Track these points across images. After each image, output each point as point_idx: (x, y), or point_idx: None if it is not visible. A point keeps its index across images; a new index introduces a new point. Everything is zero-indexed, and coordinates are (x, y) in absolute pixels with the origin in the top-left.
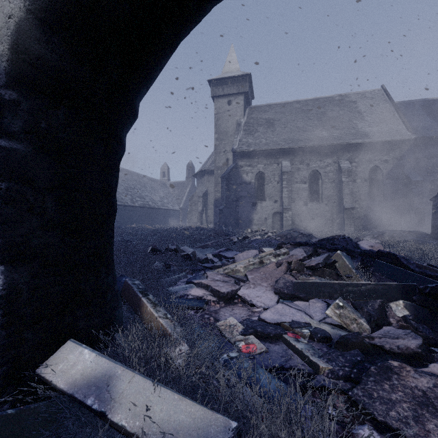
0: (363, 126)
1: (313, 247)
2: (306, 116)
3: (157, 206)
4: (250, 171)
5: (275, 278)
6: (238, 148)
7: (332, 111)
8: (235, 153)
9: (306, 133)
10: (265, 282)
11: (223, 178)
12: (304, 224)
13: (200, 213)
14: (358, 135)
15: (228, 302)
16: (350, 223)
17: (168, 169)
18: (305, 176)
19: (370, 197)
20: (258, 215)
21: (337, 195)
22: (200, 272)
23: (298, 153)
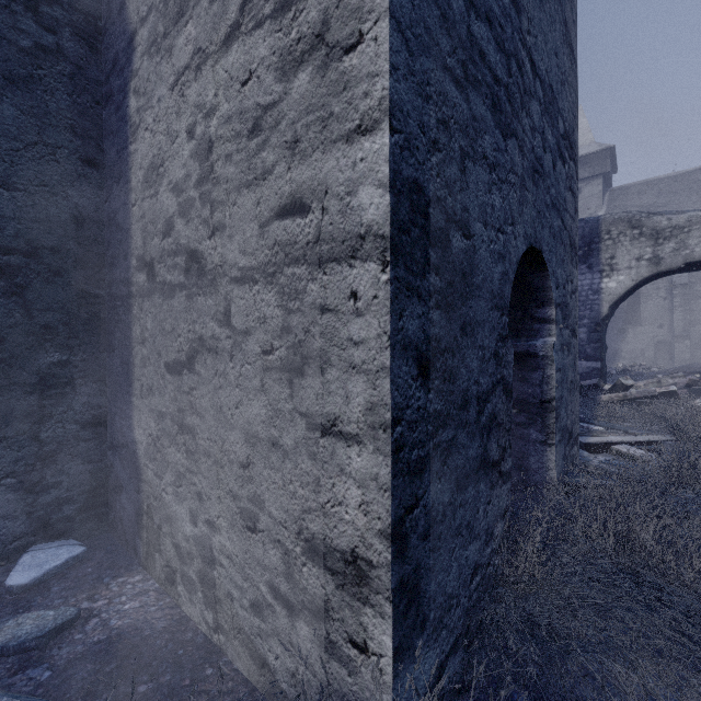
0: None
1: None
2: None
3: None
4: None
5: None
6: None
7: None
8: None
9: None
10: None
11: None
12: None
13: None
14: None
15: None
16: None
17: None
18: None
19: None
20: (629, 345)
21: None
22: None
23: None
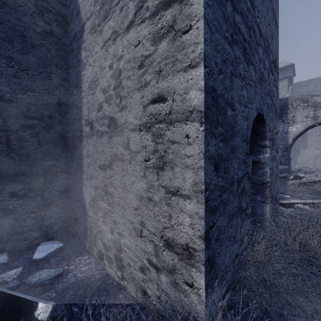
0: None
1: None
2: None
3: None
4: None
5: None
6: None
7: None
8: None
9: None
10: None
11: None
12: None
13: None
14: None
15: None
16: None
17: None
18: None
19: None
20: (301, 158)
21: None
22: None
23: None
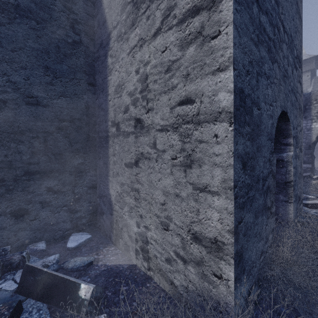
0: None
1: None
2: None
3: None
4: None
5: None
6: None
7: None
8: None
9: None
10: None
11: None
12: None
13: None
14: None
15: None
16: None
17: None
18: None
19: None
20: None
21: None
22: None
23: None
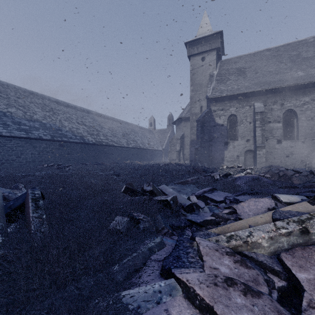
0: None
1: None
2: (277, 60)
3: (146, 147)
4: (222, 114)
5: None
6: (211, 95)
7: (307, 52)
8: (208, 100)
9: (279, 75)
10: None
11: (198, 121)
12: (277, 161)
13: (178, 152)
14: None
15: None
16: None
17: (154, 120)
18: (279, 116)
19: None
20: (230, 153)
21: None
22: (185, 231)
23: (271, 94)
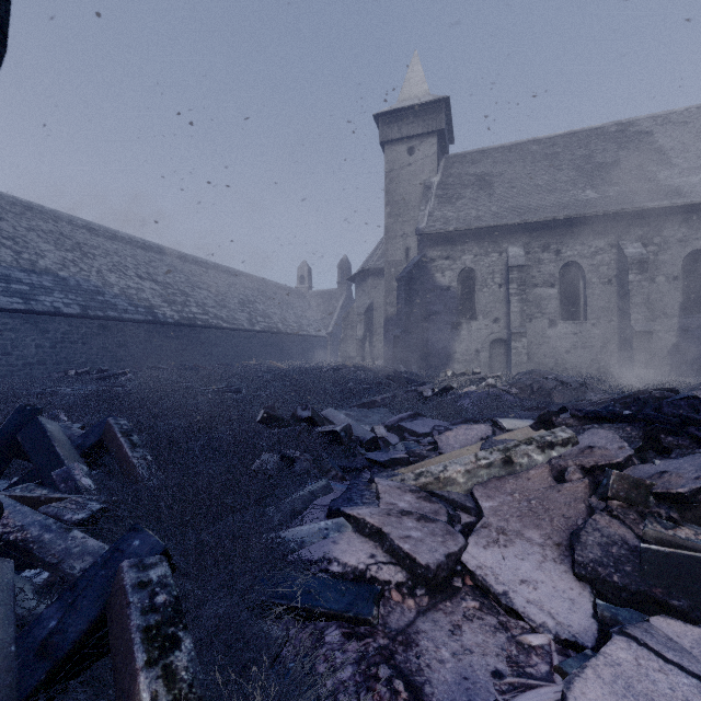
0: (670, 175)
1: (641, 427)
2: (552, 164)
3: (291, 330)
4: (448, 267)
5: (562, 520)
6: (427, 228)
7: (604, 152)
8: (421, 237)
9: (554, 194)
10: (536, 530)
11: (400, 280)
12: (550, 361)
13: (361, 342)
14: (660, 192)
15: (437, 588)
16: (646, 360)
17: (309, 270)
18: (552, 274)
19: (685, 310)
20: (463, 344)
21: (615, 307)
22: (362, 474)
23: (538, 232)
